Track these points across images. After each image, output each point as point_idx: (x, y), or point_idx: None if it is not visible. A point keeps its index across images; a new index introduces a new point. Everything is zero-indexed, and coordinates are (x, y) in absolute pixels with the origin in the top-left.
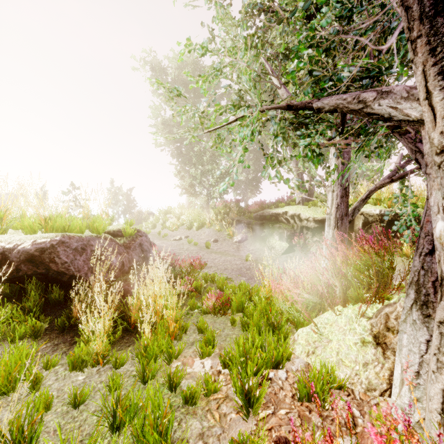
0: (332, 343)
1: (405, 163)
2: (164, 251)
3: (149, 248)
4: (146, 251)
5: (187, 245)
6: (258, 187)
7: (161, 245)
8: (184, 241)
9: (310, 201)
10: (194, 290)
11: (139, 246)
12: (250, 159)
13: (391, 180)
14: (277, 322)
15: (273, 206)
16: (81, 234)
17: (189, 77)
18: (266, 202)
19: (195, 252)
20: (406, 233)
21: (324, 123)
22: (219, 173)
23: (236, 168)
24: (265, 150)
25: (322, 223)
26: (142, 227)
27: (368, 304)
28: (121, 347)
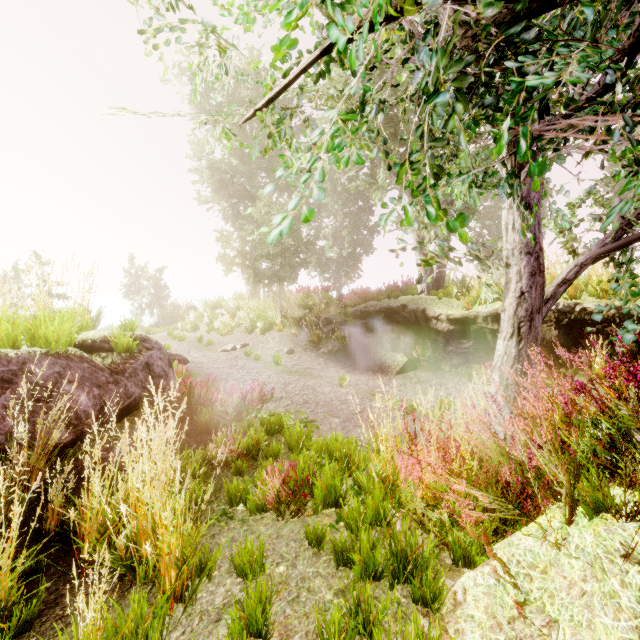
0: (560, 631)
1: (639, 214)
2: (202, 371)
3: (166, 371)
4: (160, 376)
5: (244, 360)
6: (356, 269)
7: (198, 361)
8: (239, 353)
9: (440, 289)
10: (244, 453)
11: (143, 368)
12: (344, 226)
13: (620, 244)
14: (414, 552)
15: (382, 296)
16: (8, 350)
17: (220, 8)
18: (369, 290)
19: (255, 372)
20: (601, 341)
21: (581, 43)
22: (271, 189)
23: (321, 169)
24: (367, 214)
25: (461, 323)
26: (177, 330)
27: (639, 528)
28: (37, 639)
